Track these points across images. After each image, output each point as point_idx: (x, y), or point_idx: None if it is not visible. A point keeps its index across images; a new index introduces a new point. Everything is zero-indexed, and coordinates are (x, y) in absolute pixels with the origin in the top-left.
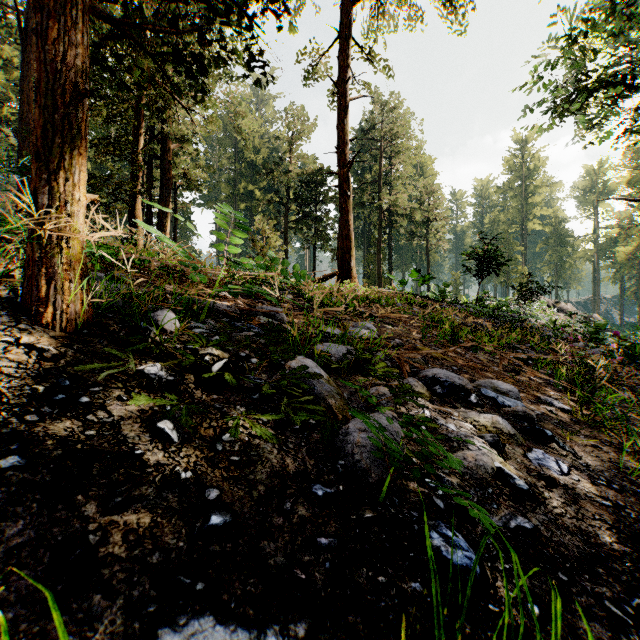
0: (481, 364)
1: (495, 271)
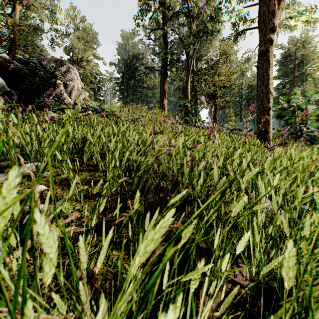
0: None
1: None
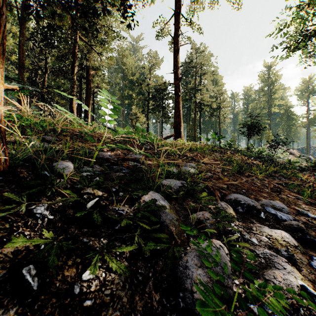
0: (258, 187)
1: (257, 133)
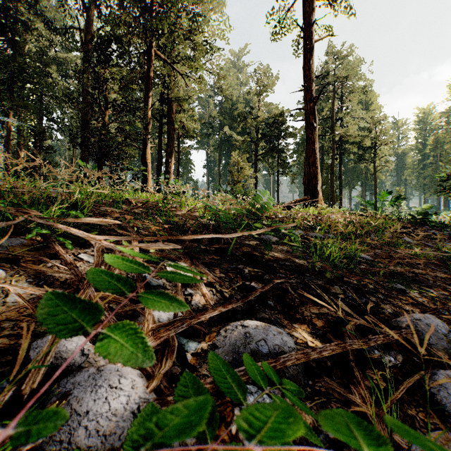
0: None
1: None
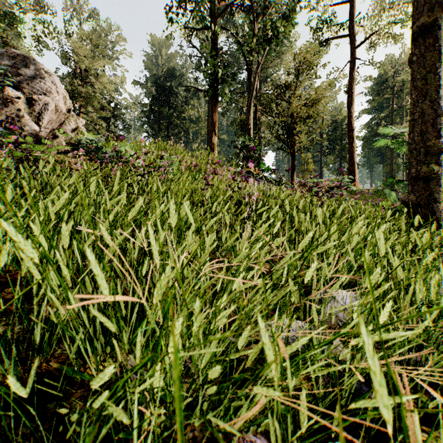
0: None
1: None
